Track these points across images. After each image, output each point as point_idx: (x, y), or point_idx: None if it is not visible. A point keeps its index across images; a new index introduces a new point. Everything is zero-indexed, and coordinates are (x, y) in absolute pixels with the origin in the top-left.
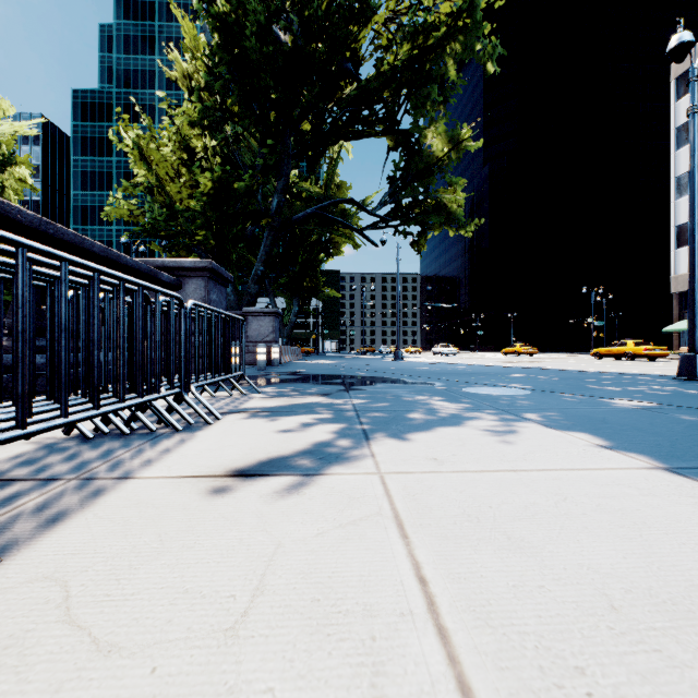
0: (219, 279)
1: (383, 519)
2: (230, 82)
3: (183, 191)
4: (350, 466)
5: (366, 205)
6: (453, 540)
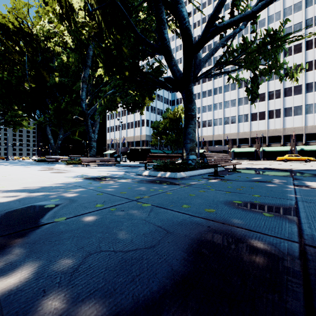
0: None
1: None
2: None
3: None
4: None
5: None
6: None
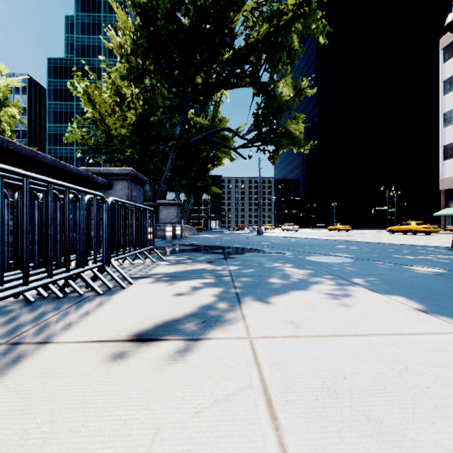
0: (138, 182)
1: (253, 393)
2: (148, 49)
3: (117, 123)
4: (226, 330)
5: (239, 132)
6: (318, 422)
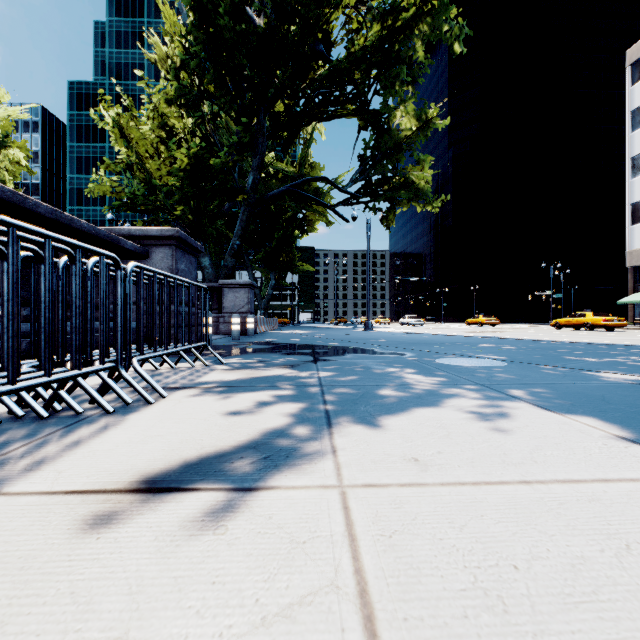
0: (188, 249)
1: (339, 602)
2: (205, 61)
3: (162, 168)
4: (302, 472)
5: (338, 183)
6: None
